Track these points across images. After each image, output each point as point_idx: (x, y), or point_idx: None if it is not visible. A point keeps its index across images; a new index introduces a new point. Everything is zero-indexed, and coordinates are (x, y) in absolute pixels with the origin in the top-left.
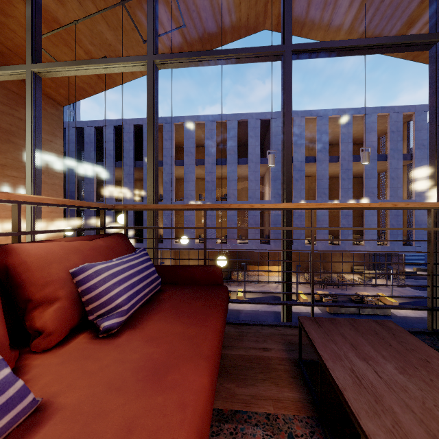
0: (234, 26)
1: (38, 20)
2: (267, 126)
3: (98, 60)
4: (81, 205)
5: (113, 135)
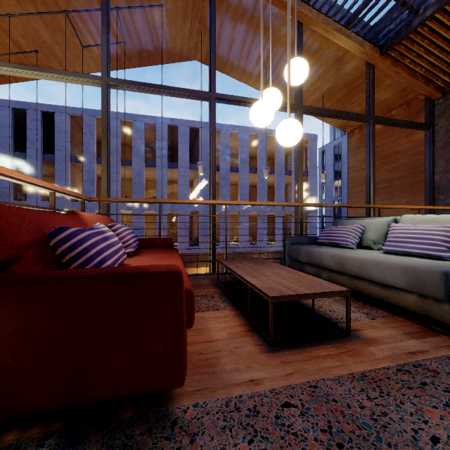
0: (170, 52)
1: None
2: (196, 134)
3: (51, 70)
4: (77, 195)
5: (11, 119)
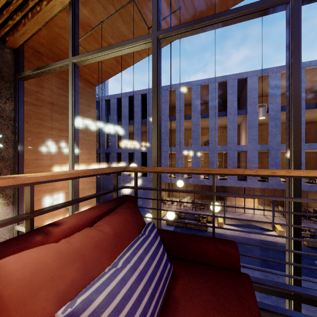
0: None
1: (77, 25)
2: (244, 84)
3: (115, 45)
4: (95, 173)
5: (128, 102)
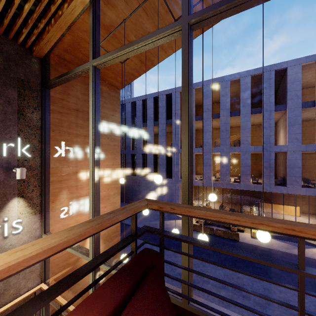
0: None
1: (97, 25)
2: (282, 75)
3: (137, 40)
4: (99, 230)
5: (152, 104)
